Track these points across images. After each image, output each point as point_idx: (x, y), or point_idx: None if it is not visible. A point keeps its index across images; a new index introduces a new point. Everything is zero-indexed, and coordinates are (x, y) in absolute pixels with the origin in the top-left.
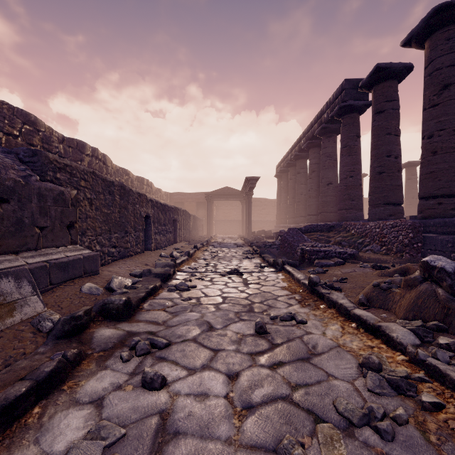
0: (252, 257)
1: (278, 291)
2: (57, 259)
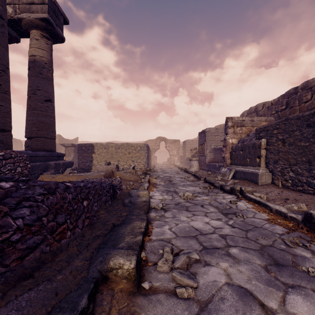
0: (168, 252)
1: (160, 187)
2: (245, 170)
